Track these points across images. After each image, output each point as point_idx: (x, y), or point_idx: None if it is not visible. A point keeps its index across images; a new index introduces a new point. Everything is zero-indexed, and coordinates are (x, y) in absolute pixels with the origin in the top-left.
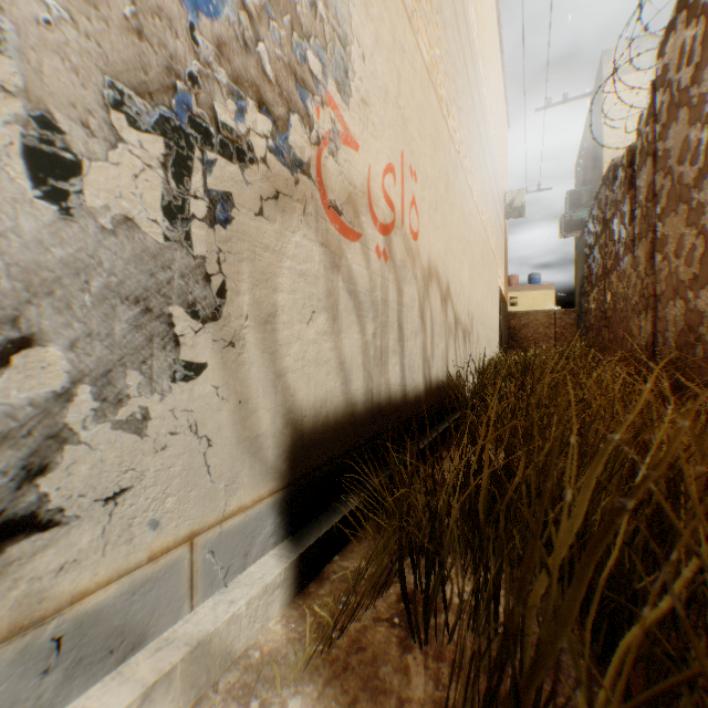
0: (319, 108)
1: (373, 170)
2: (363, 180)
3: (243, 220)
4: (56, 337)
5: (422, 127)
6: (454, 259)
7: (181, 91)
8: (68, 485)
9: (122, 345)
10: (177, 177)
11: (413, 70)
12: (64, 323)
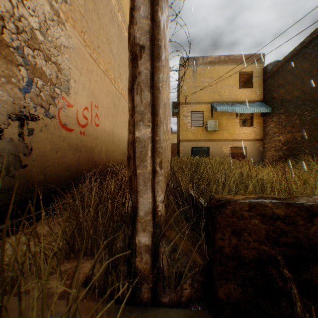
0: (59, 100)
1: (79, 110)
2: (75, 114)
3: (37, 133)
4: (0, 161)
5: (101, 91)
6: (118, 129)
7: (23, 110)
8: (2, 186)
9: (11, 161)
10: (22, 127)
11: (97, 75)
12: (1, 158)
